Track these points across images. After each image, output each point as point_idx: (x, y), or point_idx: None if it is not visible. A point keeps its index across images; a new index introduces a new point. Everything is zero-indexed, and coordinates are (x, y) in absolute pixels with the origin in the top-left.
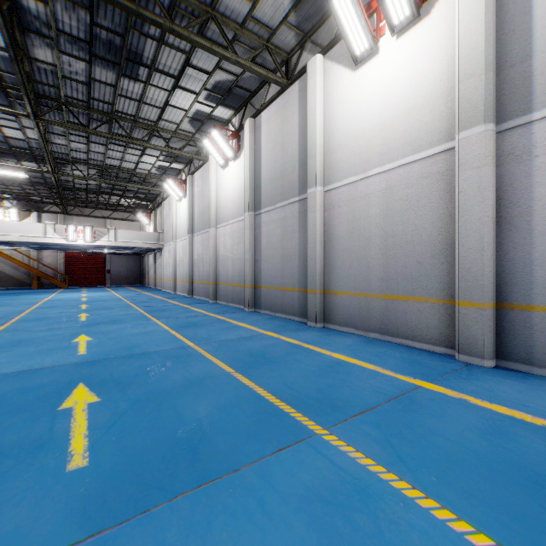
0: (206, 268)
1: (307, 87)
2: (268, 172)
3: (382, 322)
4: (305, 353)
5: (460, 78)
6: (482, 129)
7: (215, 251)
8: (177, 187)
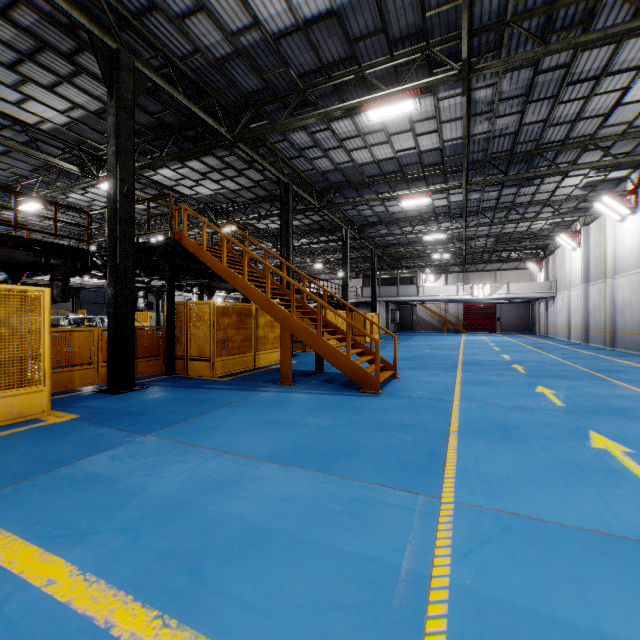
0: (602, 316)
1: None
2: None
3: None
4: None
5: None
6: None
7: (611, 300)
8: (569, 239)
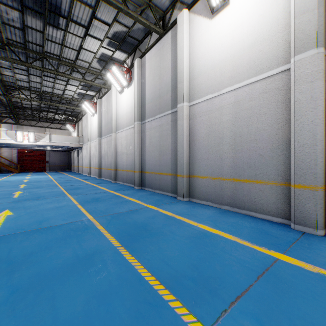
0: (110, 159)
1: (177, 33)
2: (150, 94)
3: (232, 198)
4: (178, 224)
5: (295, 14)
6: (314, 52)
7: (115, 148)
8: (90, 106)
